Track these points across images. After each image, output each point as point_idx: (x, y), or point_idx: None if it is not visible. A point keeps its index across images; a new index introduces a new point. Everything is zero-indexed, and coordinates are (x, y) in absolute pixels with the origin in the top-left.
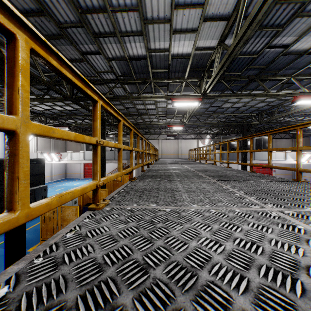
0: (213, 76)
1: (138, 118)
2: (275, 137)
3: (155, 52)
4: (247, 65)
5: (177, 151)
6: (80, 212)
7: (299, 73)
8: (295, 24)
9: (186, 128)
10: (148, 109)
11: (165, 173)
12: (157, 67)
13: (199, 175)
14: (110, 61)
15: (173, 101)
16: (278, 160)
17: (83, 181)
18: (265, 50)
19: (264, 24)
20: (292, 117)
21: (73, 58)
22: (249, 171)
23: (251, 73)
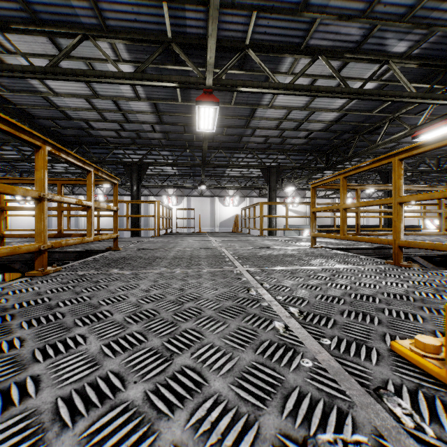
0: None
1: None
2: None
3: None
4: None
5: None
6: None
7: None
8: None
9: None
10: None
11: None
12: None
13: None
14: None
15: None
16: None
17: None
18: None
19: None
20: None
21: None
22: None
23: None
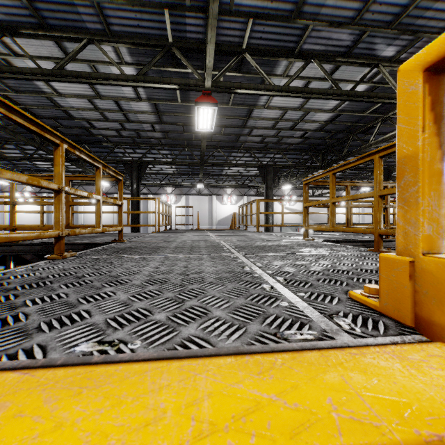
0: None
1: None
2: None
3: None
4: None
5: None
6: None
7: None
8: None
9: None
10: None
11: None
12: None
13: None
14: None
15: None
16: None
17: None
18: None
19: None
20: None
21: None
22: None
23: None
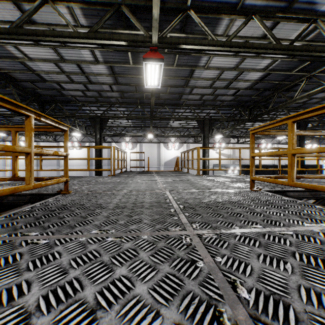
0: None
1: None
2: None
3: None
4: None
5: None
6: None
7: None
8: None
9: None
10: None
11: None
12: None
13: None
14: None
15: None
16: None
17: None
18: None
19: None
20: None
21: None
22: None
23: None
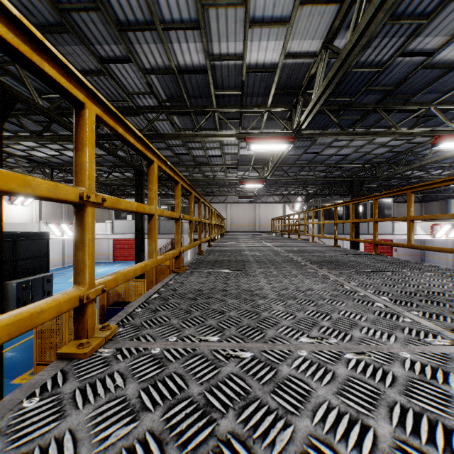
0: (313, 99)
1: (195, 171)
2: (397, 200)
3: (221, 60)
4: (365, 86)
5: (253, 221)
6: (104, 316)
7: (443, 99)
8: (448, 13)
9: (267, 186)
10: (211, 156)
11: (237, 257)
12: (224, 87)
13: (294, 261)
14: (147, 76)
15: (249, 141)
16: (403, 234)
17: (112, 267)
18: (396, 59)
19: (399, 13)
20: (425, 170)
21: (86, 69)
22: (372, 253)
23: (370, 98)
